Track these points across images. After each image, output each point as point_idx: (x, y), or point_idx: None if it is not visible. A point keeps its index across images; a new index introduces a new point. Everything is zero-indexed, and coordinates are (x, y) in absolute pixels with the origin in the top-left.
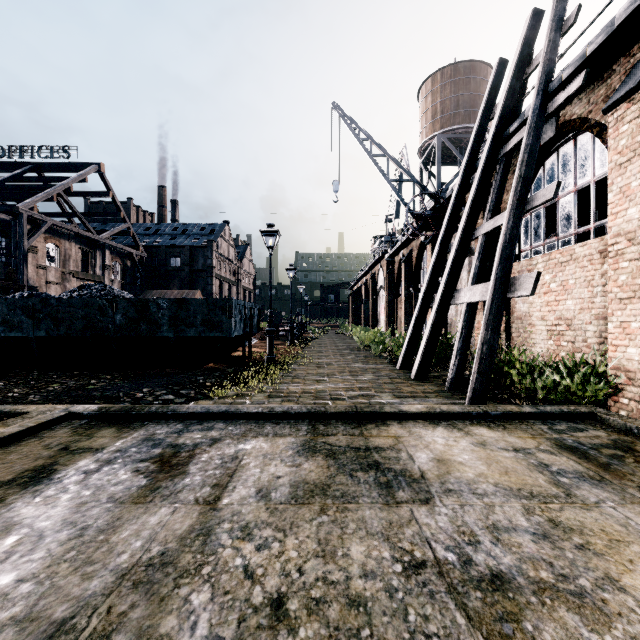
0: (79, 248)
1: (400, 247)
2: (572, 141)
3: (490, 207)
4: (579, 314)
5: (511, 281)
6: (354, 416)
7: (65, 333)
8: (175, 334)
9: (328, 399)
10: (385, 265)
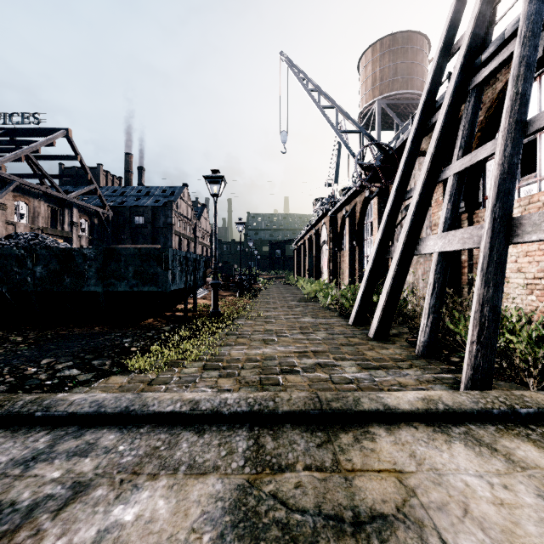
0: (48, 206)
1: (343, 203)
2: None
3: (461, 144)
4: None
5: (515, 222)
6: (318, 416)
7: None
8: (104, 288)
9: (278, 372)
10: (328, 221)
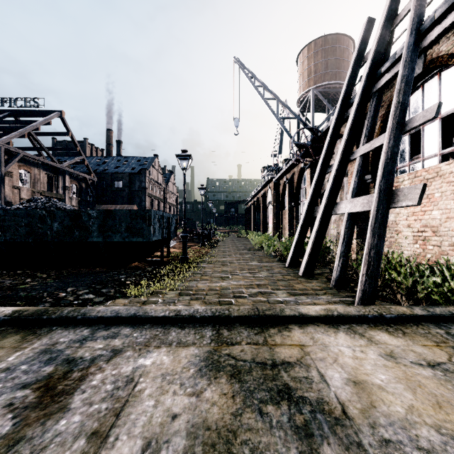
0: (45, 173)
1: (284, 172)
2: (436, 77)
3: (366, 133)
4: (445, 222)
5: (394, 193)
6: (256, 319)
7: (11, 238)
8: (103, 239)
9: (231, 297)
10: (273, 186)
